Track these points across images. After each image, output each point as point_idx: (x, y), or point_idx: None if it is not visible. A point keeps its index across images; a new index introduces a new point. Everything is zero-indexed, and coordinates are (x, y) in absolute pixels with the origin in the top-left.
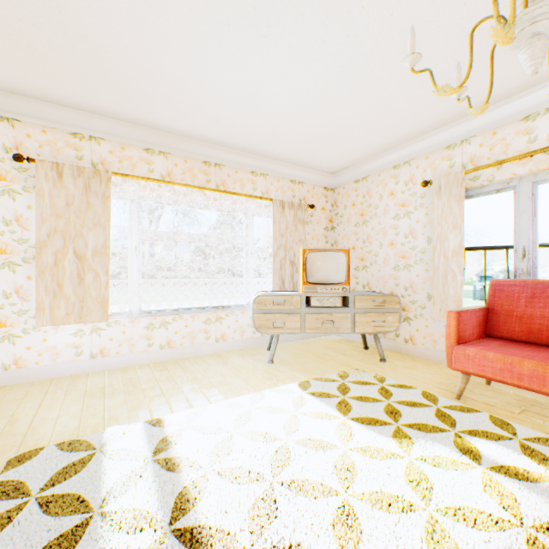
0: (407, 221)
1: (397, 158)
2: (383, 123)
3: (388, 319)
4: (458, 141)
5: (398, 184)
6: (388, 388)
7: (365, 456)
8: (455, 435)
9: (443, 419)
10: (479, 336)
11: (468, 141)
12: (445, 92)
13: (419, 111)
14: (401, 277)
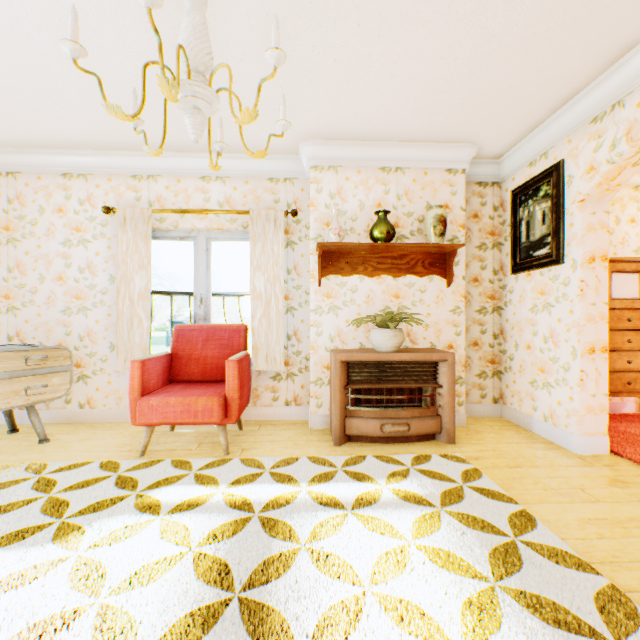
0: (84, 251)
1: (70, 164)
2: (46, 107)
3: (54, 382)
4: (146, 175)
5: (71, 200)
6: (51, 476)
7: (3, 593)
8: (138, 496)
9: (125, 485)
10: (165, 383)
11: (156, 179)
12: (118, 113)
13: (99, 118)
14: (75, 323)
